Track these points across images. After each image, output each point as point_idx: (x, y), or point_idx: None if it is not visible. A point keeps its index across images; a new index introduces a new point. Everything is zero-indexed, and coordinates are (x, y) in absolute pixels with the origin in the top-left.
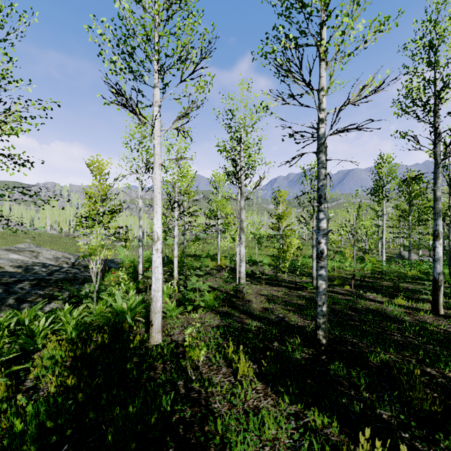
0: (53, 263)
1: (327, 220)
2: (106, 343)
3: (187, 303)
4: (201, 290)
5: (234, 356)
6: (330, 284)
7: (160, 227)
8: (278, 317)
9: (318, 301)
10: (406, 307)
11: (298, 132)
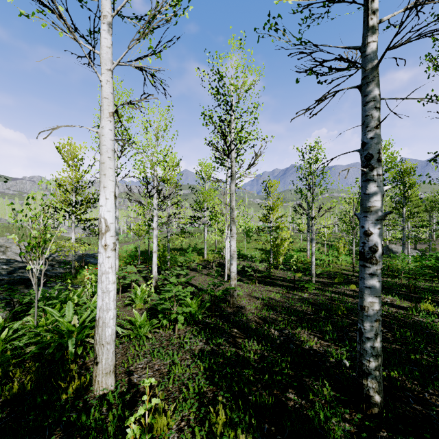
0: (23, 259)
1: (381, 197)
2: (28, 390)
3: (161, 316)
4: (180, 298)
5: None
6: (331, 282)
7: (110, 210)
8: (283, 334)
9: (365, 331)
10: None
11: (325, 61)
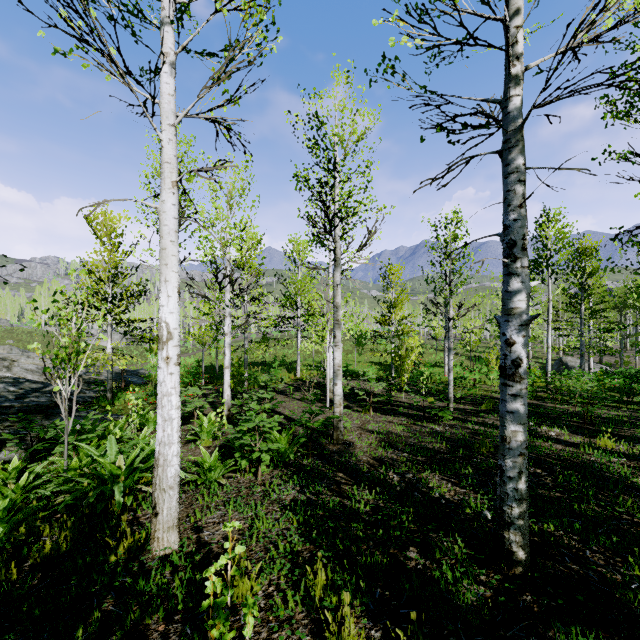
0: (37, 378)
1: (526, 295)
2: (63, 551)
3: (239, 454)
4: (265, 431)
5: (329, 617)
6: (476, 409)
7: (174, 312)
8: (405, 480)
9: (506, 469)
10: (622, 455)
11: (458, 115)
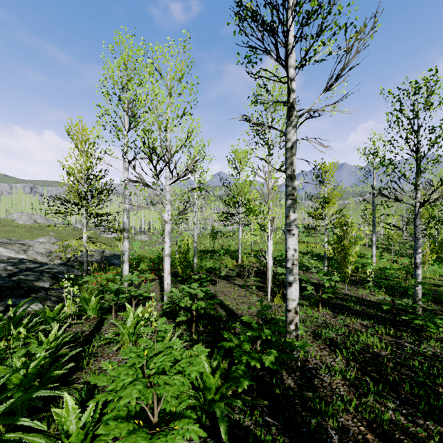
0: (44, 259)
1: None
2: None
3: None
4: None
5: None
6: None
7: None
8: None
9: None
10: None
11: None
